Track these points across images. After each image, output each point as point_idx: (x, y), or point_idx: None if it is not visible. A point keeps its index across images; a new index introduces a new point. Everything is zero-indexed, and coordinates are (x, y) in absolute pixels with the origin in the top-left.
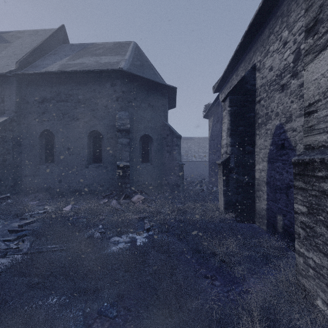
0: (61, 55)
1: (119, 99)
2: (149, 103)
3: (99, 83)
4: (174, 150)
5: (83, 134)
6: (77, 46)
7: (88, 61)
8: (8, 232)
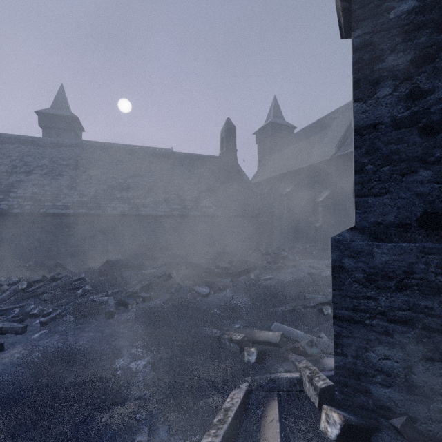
0: None
1: None
2: None
3: None
4: None
5: None
6: None
7: None
8: None
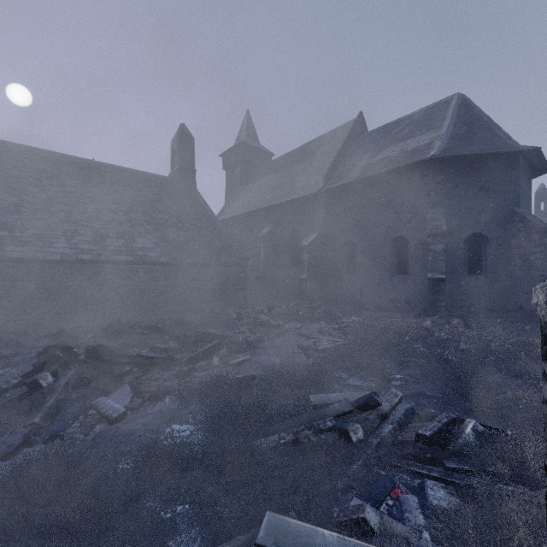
0: (360, 152)
1: (431, 193)
2: (481, 186)
3: (405, 179)
4: (533, 254)
5: (385, 241)
6: (377, 132)
7: (391, 153)
8: (332, 330)
